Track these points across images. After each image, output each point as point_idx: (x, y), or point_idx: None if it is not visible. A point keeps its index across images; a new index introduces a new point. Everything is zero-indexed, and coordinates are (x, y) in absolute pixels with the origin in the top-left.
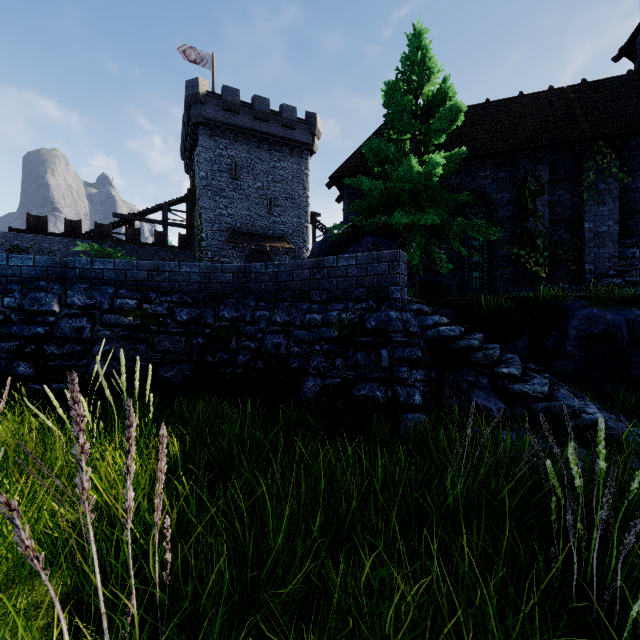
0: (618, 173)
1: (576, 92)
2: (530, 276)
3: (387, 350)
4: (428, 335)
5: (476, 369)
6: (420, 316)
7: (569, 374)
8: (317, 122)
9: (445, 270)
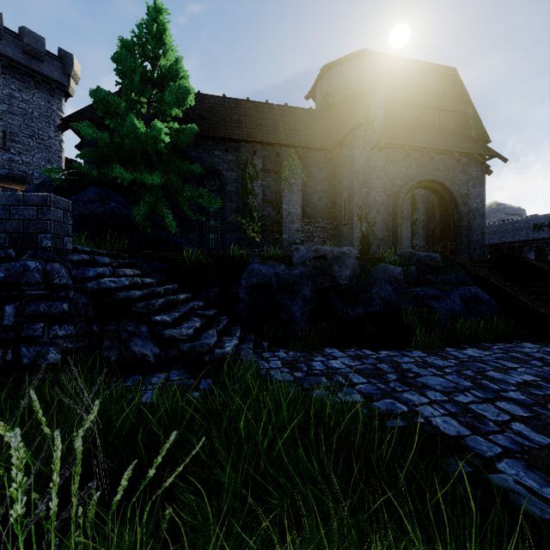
0: (301, 173)
1: (281, 110)
2: (250, 240)
3: (14, 305)
4: (88, 287)
5: (139, 318)
6: (82, 267)
7: (242, 315)
8: (74, 64)
9: (173, 229)
